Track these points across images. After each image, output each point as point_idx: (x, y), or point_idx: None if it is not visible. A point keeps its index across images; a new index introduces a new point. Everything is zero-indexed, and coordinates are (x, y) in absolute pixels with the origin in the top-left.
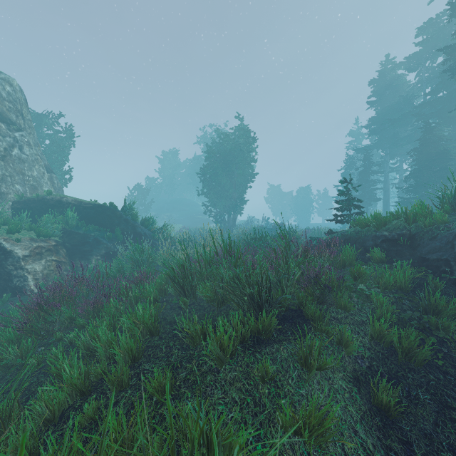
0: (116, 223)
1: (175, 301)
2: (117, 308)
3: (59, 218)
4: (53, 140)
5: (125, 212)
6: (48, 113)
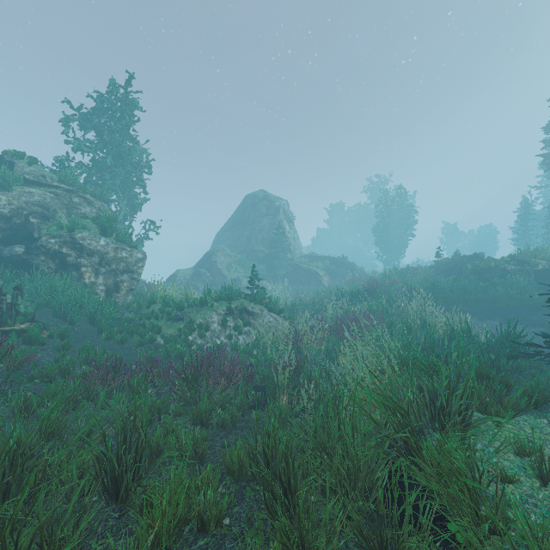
0: (341, 265)
1: None
2: None
3: (321, 263)
4: None
5: (345, 260)
6: None
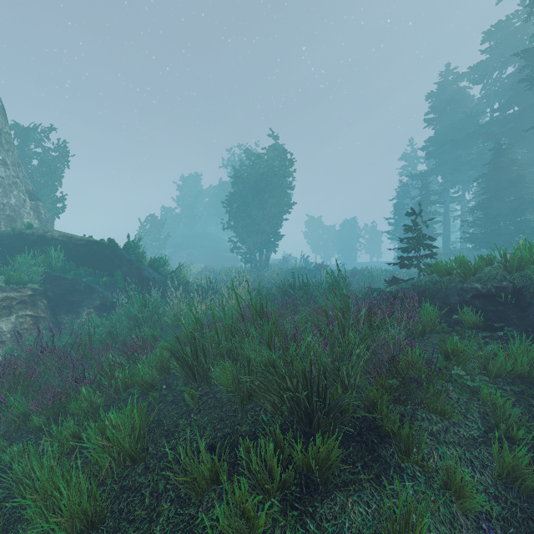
0: (116, 265)
1: (181, 386)
2: (92, 400)
3: (40, 259)
4: (42, 159)
5: (127, 251)
6: (37, 127)
